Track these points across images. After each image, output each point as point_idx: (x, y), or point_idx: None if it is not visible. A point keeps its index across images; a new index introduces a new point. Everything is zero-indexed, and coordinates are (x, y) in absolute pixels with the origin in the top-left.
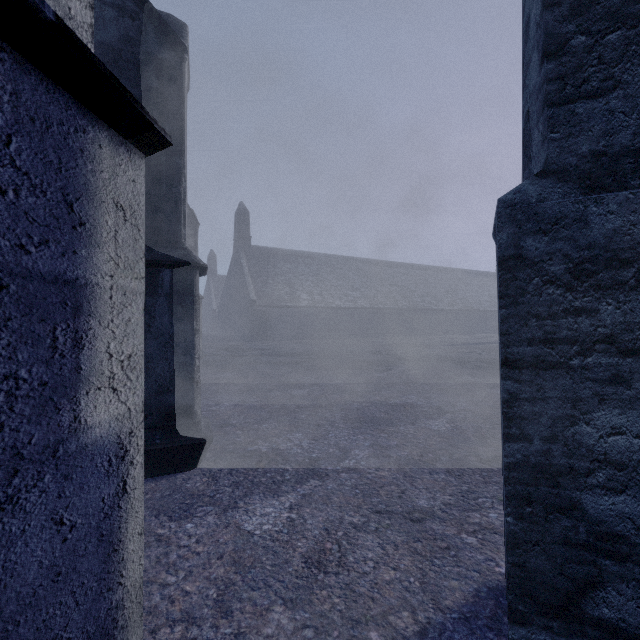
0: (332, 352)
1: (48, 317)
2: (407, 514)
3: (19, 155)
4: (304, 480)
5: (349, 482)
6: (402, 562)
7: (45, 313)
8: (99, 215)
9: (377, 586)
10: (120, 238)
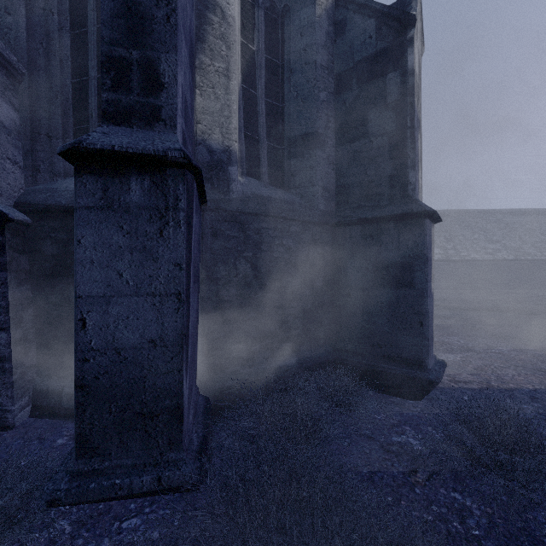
0: (469, 299)
1: (430, 265)
2: (535, 369)
3: (429, 237)
4: (465, 352)
5: (496, 356)
6: (529, 377)
7: (430, 265)
8: (432, 243)
9: (513, 379)
10: (432, 247)
